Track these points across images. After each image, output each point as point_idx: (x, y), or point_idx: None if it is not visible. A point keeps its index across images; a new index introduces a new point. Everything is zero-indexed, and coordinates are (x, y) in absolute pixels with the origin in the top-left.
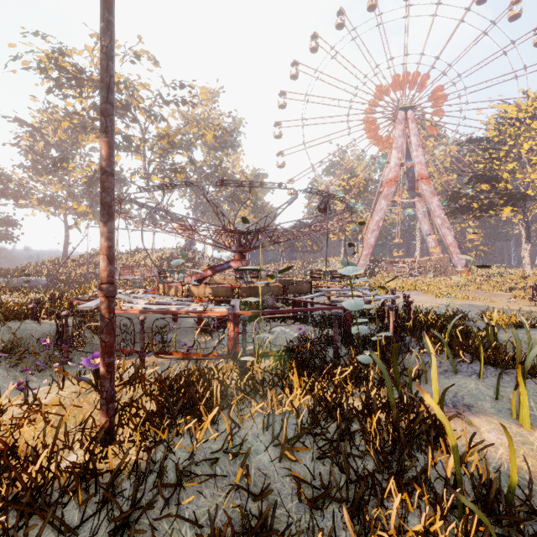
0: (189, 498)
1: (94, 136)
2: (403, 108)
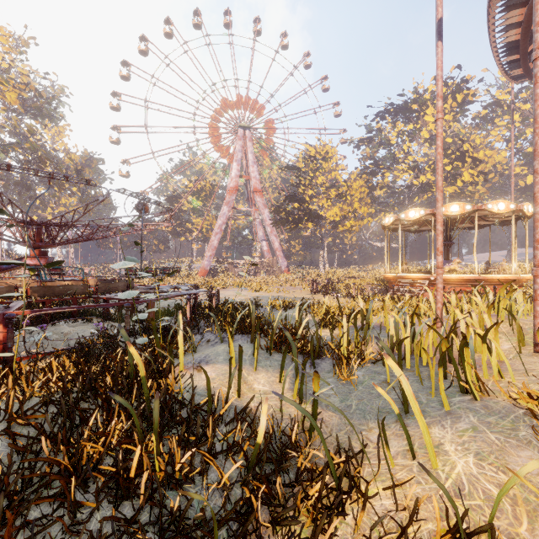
0: None
1: None
2: (242, 127)
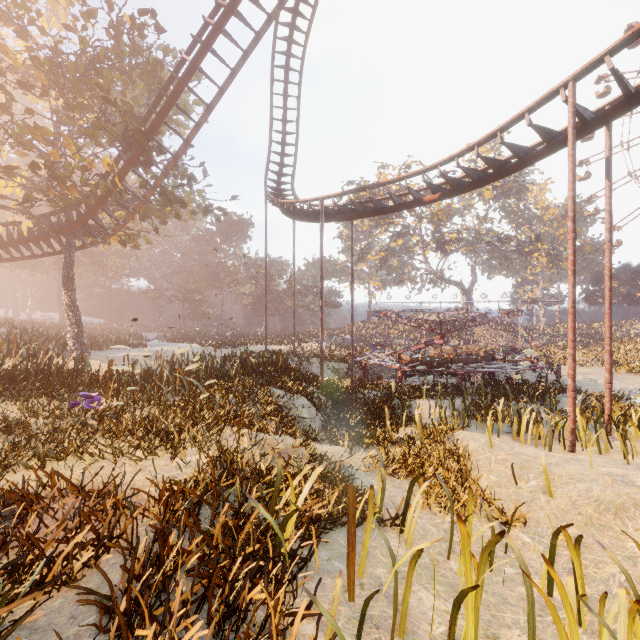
0: (358, 394)
1: (382, 231)
2: None
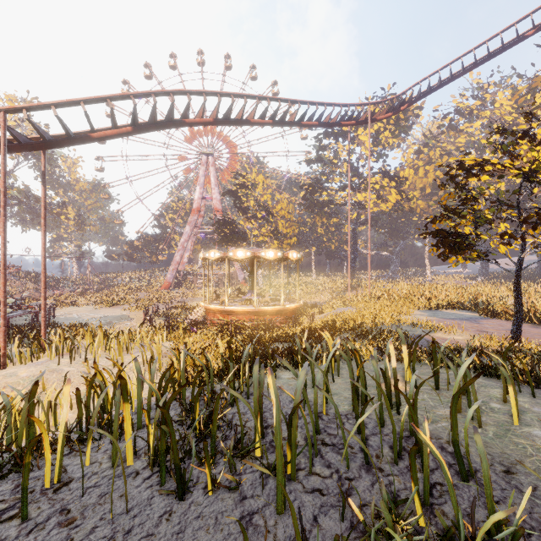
0: None
1: None
2: (205, 153)
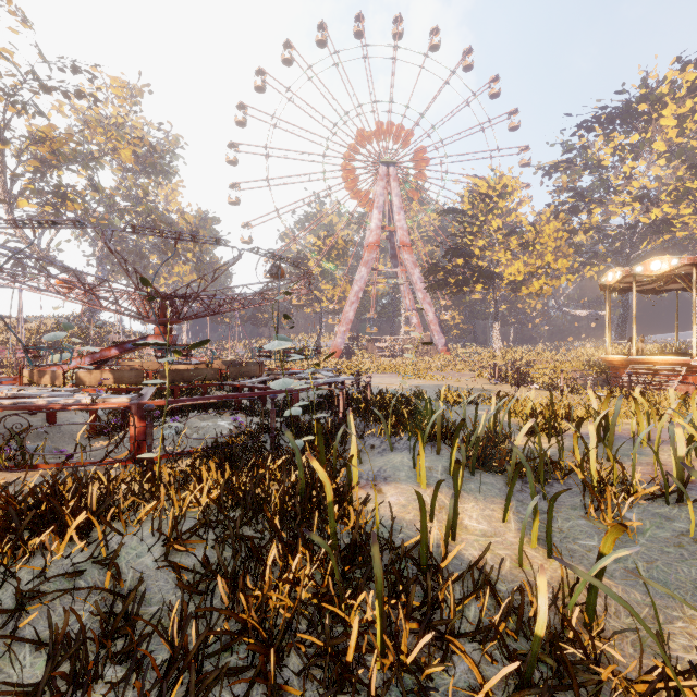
0: (30, 617)
1: None
2: (385, 163)
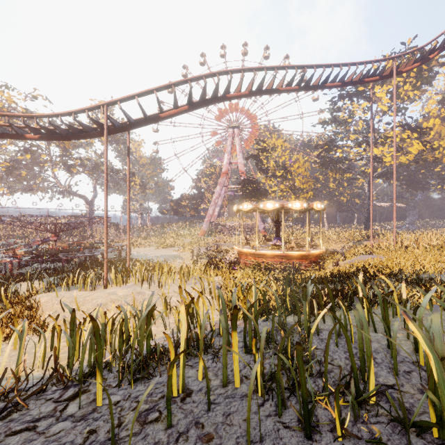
0: None
1: (8, 143)
2: (232, 127)
